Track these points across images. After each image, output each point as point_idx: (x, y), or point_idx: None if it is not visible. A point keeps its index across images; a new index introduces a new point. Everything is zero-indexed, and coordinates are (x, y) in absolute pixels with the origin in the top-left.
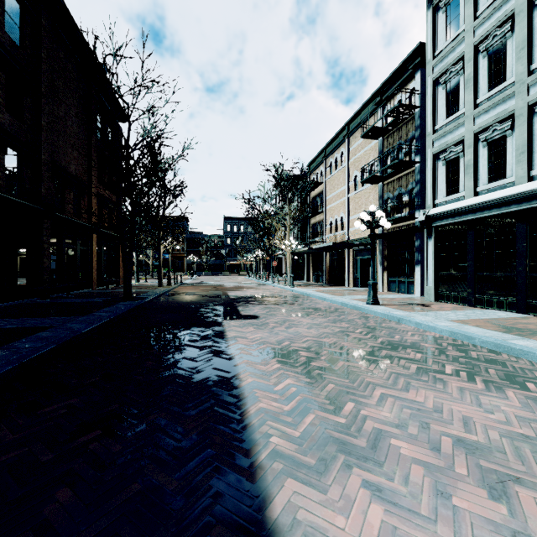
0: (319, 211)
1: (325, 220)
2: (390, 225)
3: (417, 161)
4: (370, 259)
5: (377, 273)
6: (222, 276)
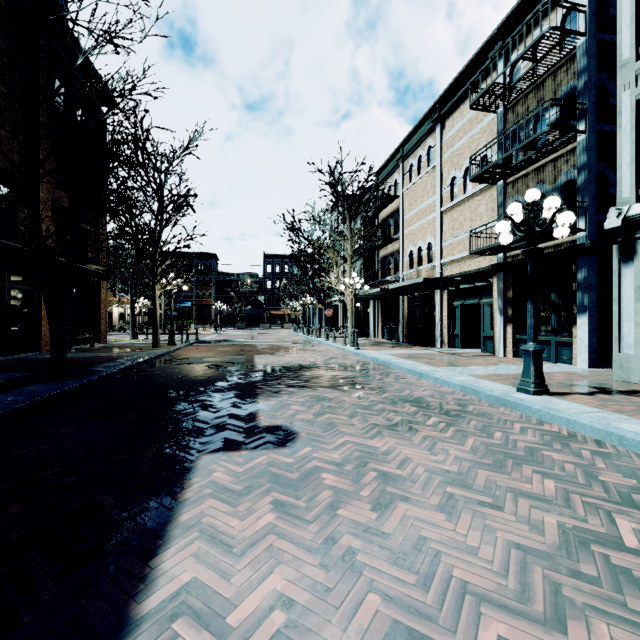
0: (393, 238)
1: (403, 249)
2: (568, 230)
3: (582, 130)
4: (475, 306)
5: (494, 326)
6: (260, 330)
